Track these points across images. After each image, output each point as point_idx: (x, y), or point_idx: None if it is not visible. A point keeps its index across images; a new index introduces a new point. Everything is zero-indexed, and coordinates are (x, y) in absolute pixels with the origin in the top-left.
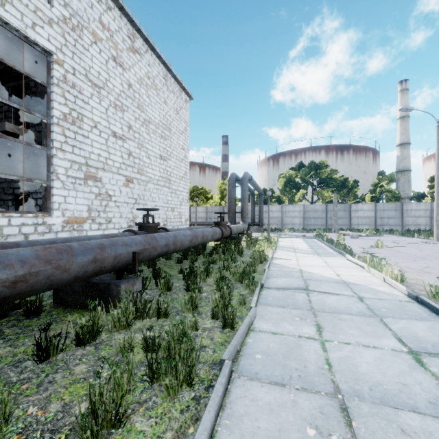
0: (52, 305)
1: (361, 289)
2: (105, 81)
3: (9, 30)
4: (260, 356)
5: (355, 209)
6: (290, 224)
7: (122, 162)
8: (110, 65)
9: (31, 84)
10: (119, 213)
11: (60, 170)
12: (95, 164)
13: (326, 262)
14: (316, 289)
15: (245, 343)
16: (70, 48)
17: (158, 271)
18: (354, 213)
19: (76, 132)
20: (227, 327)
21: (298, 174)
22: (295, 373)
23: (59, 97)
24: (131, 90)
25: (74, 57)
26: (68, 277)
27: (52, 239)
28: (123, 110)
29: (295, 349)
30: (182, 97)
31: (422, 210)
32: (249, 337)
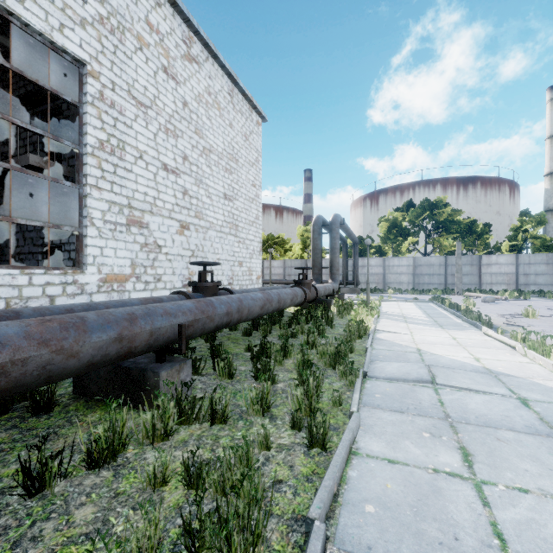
0: (72, 395)
1: (519, 385)
2: (154, 98)
3: (31, 34)
4: (373, 508)
5: (487, 263)
6: (395, 283)
7: (175, 203)
8: (160, 78)
9: (63, 107)
10: (171, 269)
11: (95, 213)
12: (140, 205)
13: (454, 338)
14: (448, 383)
15: (346, 480)
16: (109, 56)
17: (218, 348)
18: (485, 268)
19: (116, 165)
20: (315, 446)
21: (405, 216)
22: (439, 552)
23: (94, 120)
24: (186, 110)
25: (113, 68)
26: (78, 364)
27: (69, 306)
28: (176, 135)
29: (433, 497)
30: (253, 119)
31: None
32: (351, 468)
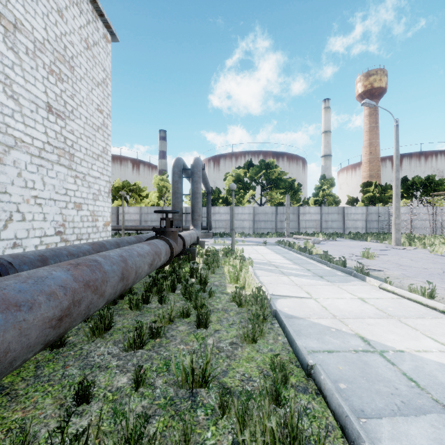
0: None
1: None
2: None
3: None
4: None
5: (303, 212)
6: (239, 228)
7: None
8: None
9: None
10: None
11: None
12: None
13: (362, 299)
14: None
15: None
16: None
17: None
18: (302, 216)
19: None
20: None
21: (247, 173)
22: None
23: None
24: None
25: None
26: None
27: None
28: None
29: None
30: (99, 28)
31: (360, 213)
32: None
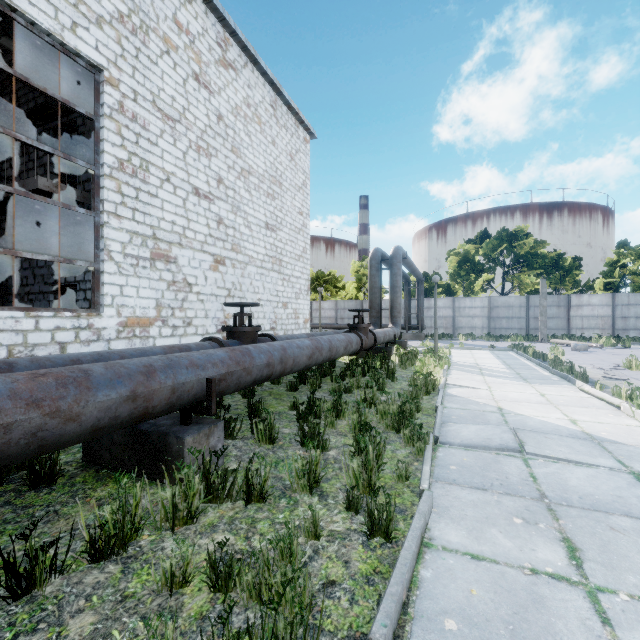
0: (80, 463)
1: (631, 455)
2: (183, 110)
3: (38, 34)
4: (455, 624)
5: (577, 303)
6: (467, 328)
7: (208, 233)
8: (190, 86)
9: (78, 122)
10: (204, 311)
11: (113, 246)
12: (166, 236)
13: (542, 394)
14: (541, 452)
15: (418, 582)
16: (130, 60)
17: (257, 405)
18: (575, 310)
19: (138, 188)
20: (376, 534)
21: (479, 249)
22: None
23: (112, 135)
24: (222, 125)
25: (135, 75)
26: (79, 430)
27: (75, 355)
28: (209, 154)
29: (533, 610)
30: (300, 135)
31: None
32: (423, 565)
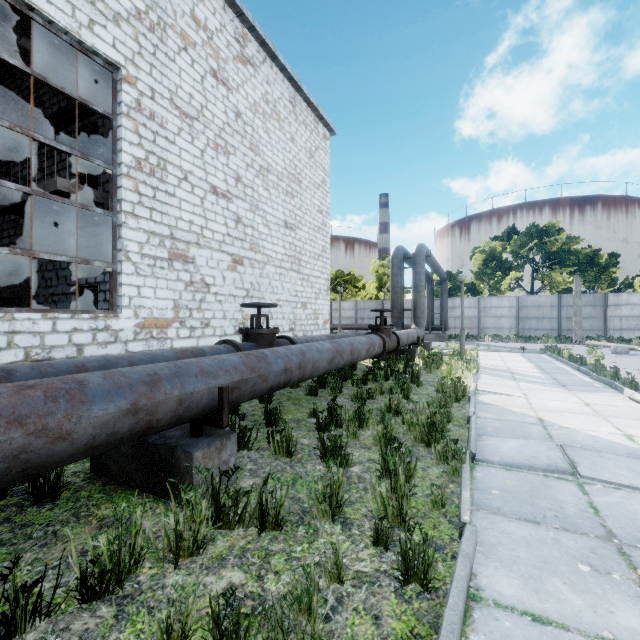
0: (88, 474)
1: None
2: (201, 108)
3: (56, 33)
4: None
5: (615, 303)
6: (493, 328)
7: (226, 233)
8: (208, 83)
9: (98, 123)
10: (222, 312)
11: (131, 246)
12: (184, 236)
13: (587, 403)
14: (599, 476)
15: None
16: (147, 58)
17: (274, 412)
18: (612, 310)
19: (156, 188)
20: (411, 580)
21: (506, 246)
22: None
23: (130, 134)
24: (240, 122)
25: (153, 73)
26: (71, 449)
27: (80, 361)
28: (227, 152)
29: None
30: (319, 132)
31: None
32: (472, 627)
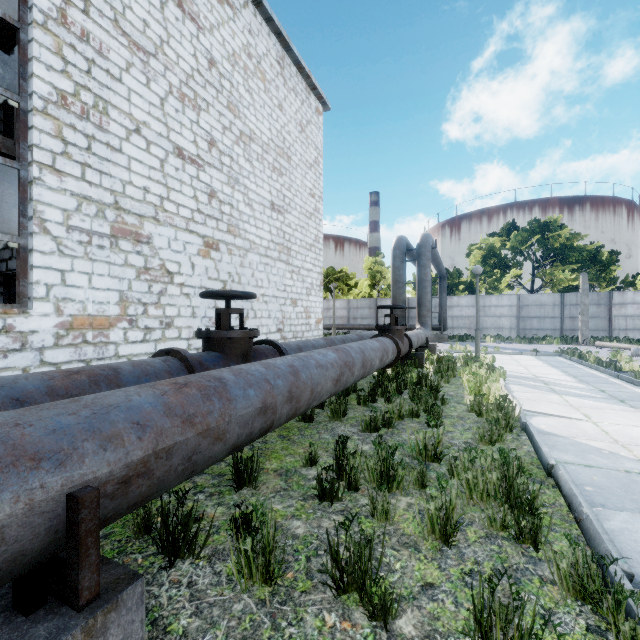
0: None
1: None
2: (160, 42)
3: None
4: None
5: (620, 301)
6: (492, 328)
7: (196, 208)
8: (171, 13)
9: None
10: (190, 308)
11: (49, 213)
12: (135, 207)
13: None
14: None
15: None
16: None
17: (249, 466)
18: (617, 309)
19: (91, 137)
20: None
21: (506, 242)
22: None
23: (47, 54)
24: (214, 73)
25: None
26: None
27: None
28: (197, 107)
29: None
30: (311, 104)
31: None
32: None
